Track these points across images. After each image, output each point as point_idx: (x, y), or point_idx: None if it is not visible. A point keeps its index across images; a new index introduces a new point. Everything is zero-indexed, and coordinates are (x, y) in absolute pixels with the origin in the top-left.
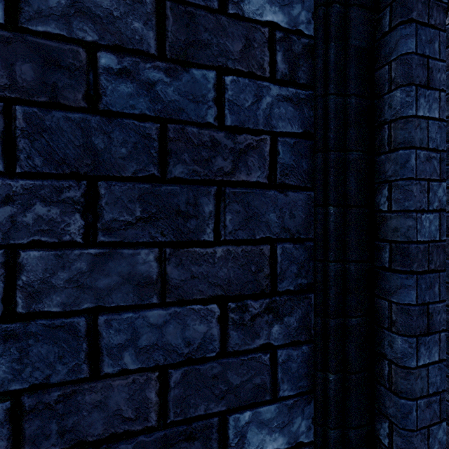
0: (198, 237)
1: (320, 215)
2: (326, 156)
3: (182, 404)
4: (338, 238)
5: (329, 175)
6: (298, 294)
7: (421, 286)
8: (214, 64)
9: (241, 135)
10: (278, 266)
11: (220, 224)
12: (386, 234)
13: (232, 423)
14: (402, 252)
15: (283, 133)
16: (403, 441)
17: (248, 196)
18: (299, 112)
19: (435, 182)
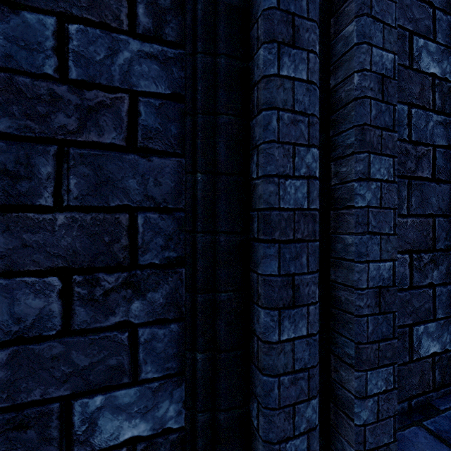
0: (32, 201)
1: (189, 183)
2: (195, 120)
3: (9, 388)
4: (207, 208)
5: (197, 139)
6: (165, 268)
7: (285, 256)
8: (54, 9)
9: (91, 91)
10: (139, 237)
11: (62, 188)
12: (255, 203)
13: (78, 409)
14: (264, 220)
15: (145, 93)
16: (266, 421)
17: (99, 159)
18: (166, 72)
19: (302, 146)
